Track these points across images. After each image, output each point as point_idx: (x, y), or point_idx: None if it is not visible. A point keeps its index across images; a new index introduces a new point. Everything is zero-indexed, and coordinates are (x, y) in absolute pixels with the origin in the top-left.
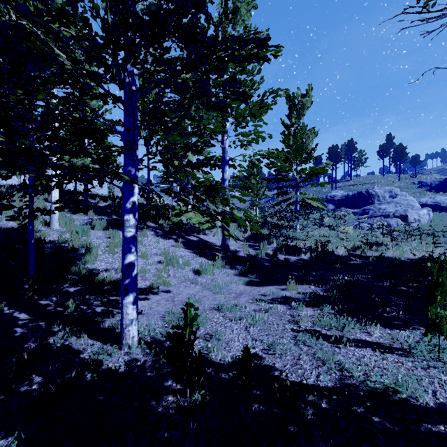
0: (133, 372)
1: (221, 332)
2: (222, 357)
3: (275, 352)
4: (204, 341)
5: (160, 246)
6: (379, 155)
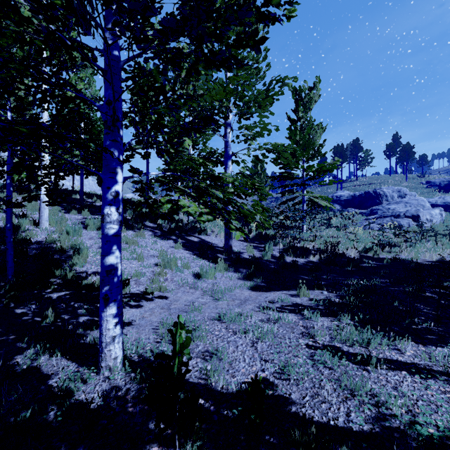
0: (110, 407)
1: (223, 349)
2: (224, 384)
3: (289, 376)
4: (203, 362)
5: (157, 247)
6: (386, 154)
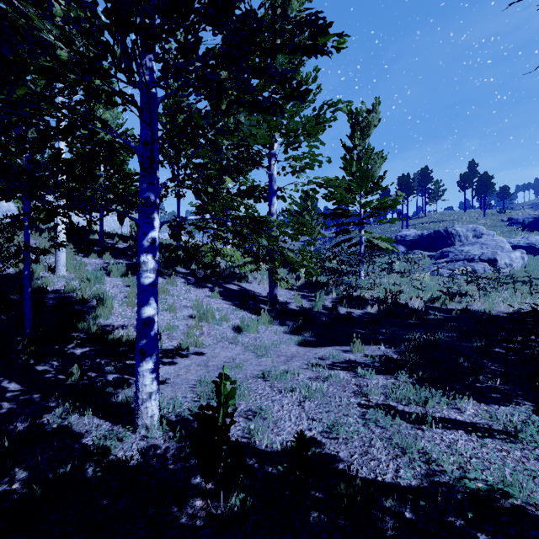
0: (149, 464)
1: (267, 408)
2: (269, 442)
3: (338, 435)
4: (246, 421)
5: (191, 296)
6: (460, 186)
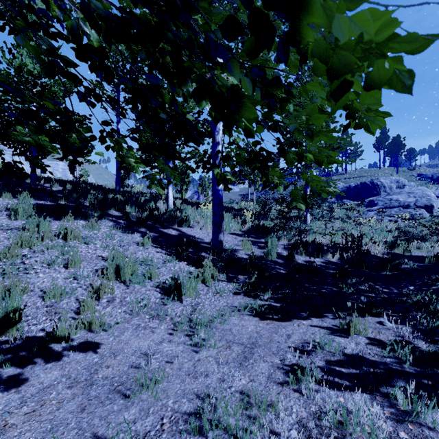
0: None
1: None
2: None
3: None
4: None
5: (114, 243)
6: (375, 147)
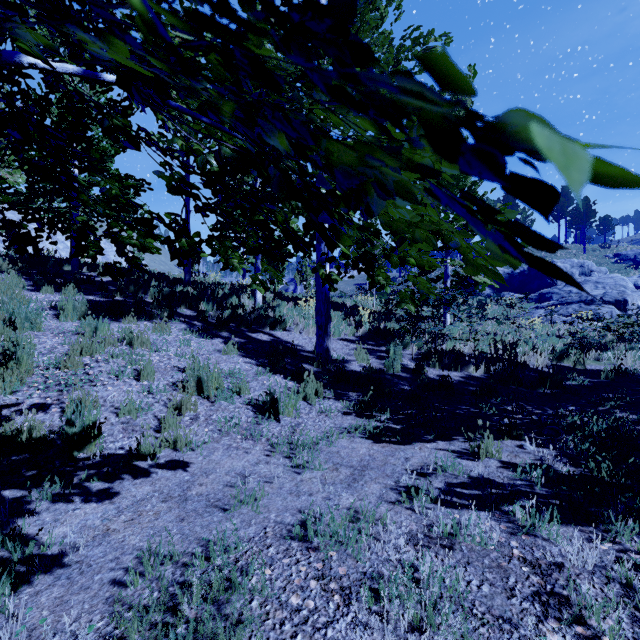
0: None
1: None
2: None
3: None
4: None
5: (190, 351)
6: (552, 215)
